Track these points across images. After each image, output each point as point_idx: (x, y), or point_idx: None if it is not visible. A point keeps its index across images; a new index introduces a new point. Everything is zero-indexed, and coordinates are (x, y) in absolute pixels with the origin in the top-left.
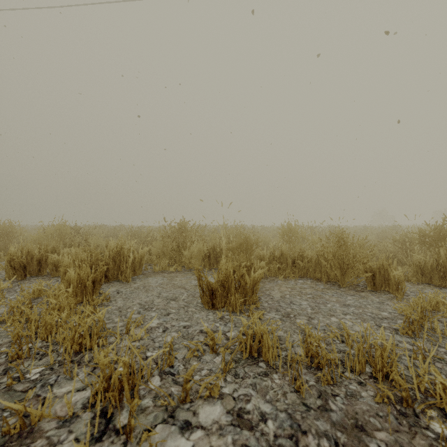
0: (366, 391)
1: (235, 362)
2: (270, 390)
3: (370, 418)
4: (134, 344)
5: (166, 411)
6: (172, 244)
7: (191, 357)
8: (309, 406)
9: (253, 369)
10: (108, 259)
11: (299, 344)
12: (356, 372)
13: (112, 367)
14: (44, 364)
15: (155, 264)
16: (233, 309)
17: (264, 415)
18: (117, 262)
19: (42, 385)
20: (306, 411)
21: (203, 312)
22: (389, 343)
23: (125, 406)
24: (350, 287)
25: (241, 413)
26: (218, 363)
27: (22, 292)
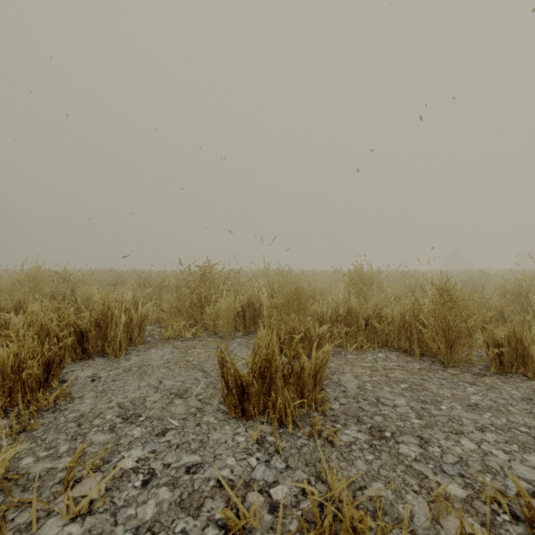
0: None
1: None
2: None
3: None
4: (68, 533)
5: None
6: (190, 297)
7: None
8: None
9: None
10: (87, 322)
11: None
12: None
13: None
14: None
15: (165, 326)
16: (281, 420)
17: None
18: (103, 326)
19: None
20: None
21: (228, 426)
22: None
23: None
24: (461, 366)
25: None
26: None
27: None
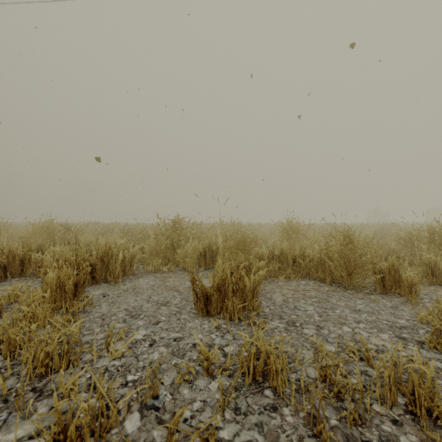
0: (405, 435)
1: (234, 389)
2: (281, 434)
3: None
4: (113, 364)
5: None
6: (165, 242)
7: (181, 382)
8: None
9: (258, 399)
10: (95, 259)
11: (312, 365)
12: (388, 406)
13: (71, 411)
14: None
15: (147, 263)
16: (231, 317)
17: None
18: (106, 261)
19: None
20: None
21: (197, 320)
22: (432, 371)
23: None
24: (357, 289)
25: None
26: (214, 391)
27: None
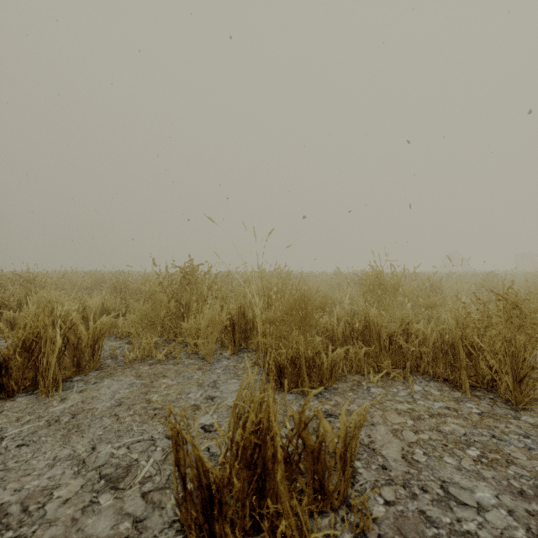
0: None
1: None
2: None
3: None
4: None
5: None
6: (167, 306)
7: None
8: None
9: None
10: (8, 346)
11: None
12: None
13: None
14: None
15: (133, 343)
16: None
17: None
18: (35, 349)
19: None
20: None
21: None
22: None
23: None
24: (536, 408)
25: None
26: None
27: None
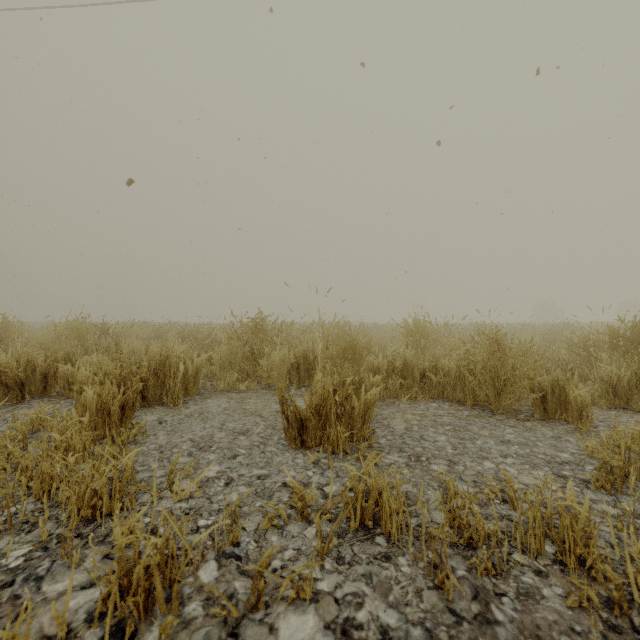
0: (549, 587)
1: (337, 536)
2: (395, 586)
3: (562, 636)
4: (179, 506)
5: (225, 624)
6: (243, 350)
7: (268, 527)
8: (459, 616)
9: (367, 548)
10: (147, 372)
11: (438, 507)
12: (531, 554)
13: (136, 551)
14: (33, 540)
15: (218, 379)
16: (334, 449)
17: (386, 631)
18: (161, 376)
19: (25, 578)
20: (456, 624)
21: (288, 453)
22: (585, 509)
23: (157, 617)
24: (509, 414)
25: (348, 629)
26: (310, 538)
27: (14, 422)
